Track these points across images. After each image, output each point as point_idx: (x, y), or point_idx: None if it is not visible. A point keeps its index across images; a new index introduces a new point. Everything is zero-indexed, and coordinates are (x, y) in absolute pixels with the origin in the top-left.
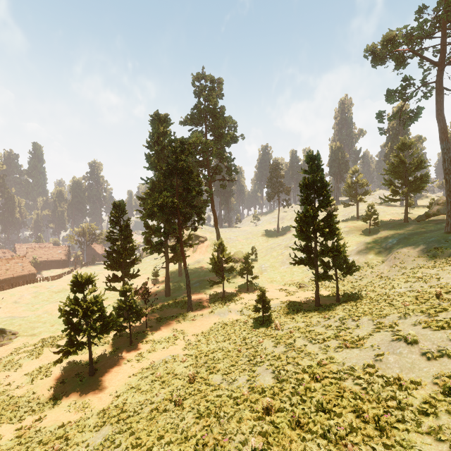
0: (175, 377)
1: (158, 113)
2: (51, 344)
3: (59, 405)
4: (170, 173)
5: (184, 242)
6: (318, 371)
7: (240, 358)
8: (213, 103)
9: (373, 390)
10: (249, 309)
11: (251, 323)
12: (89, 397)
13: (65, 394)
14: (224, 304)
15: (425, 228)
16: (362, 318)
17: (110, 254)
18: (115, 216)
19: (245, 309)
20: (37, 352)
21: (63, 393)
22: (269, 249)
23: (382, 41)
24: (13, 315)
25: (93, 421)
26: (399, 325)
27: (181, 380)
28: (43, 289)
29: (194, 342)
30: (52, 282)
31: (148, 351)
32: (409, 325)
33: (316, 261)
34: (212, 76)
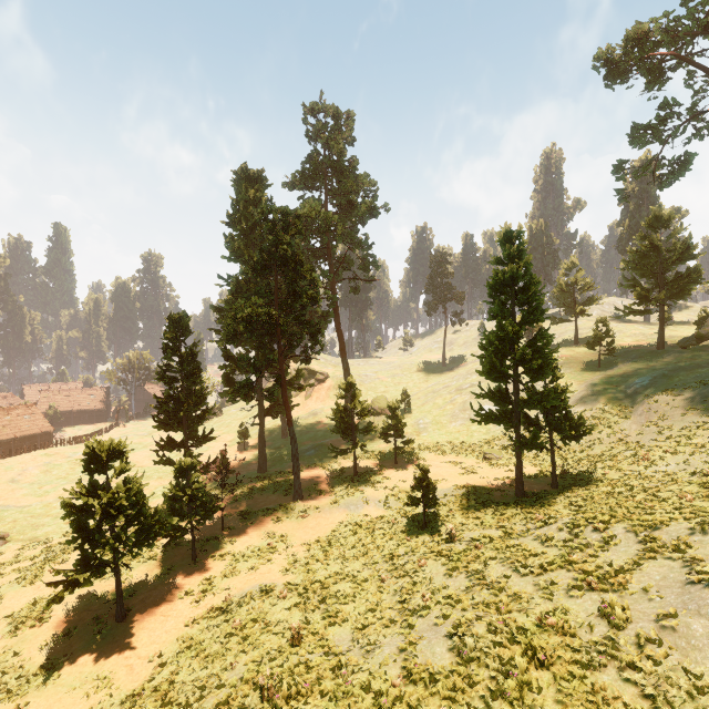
0: (267, 629)
1: (246, 167)
2: (59, 557)
3: (56, 681)
4: (265, 266)
5: (290, 381)
6: (540, 642)
7: (385, 595)
8: (337, 152)
9: (672, 704)
10: (400, 499)
11: (404, 524)
12: (111, 664)
13: (69, 659)
14: (356, 487)
15: (697, 359)
16: (613, 528)
17: (164, 403)
18: (172, 339)
19: (392, 498)
20: (34, 573)
21: (65, 656)
22: (430, 394)
23: (624, 42)
24: (6, 503)
25: None
26: (695, 548)
27: (277, 637)
28: (60, 459)
29: (304, 558)
30: (76, 447)
31: (222, 574)
32: None
33: (518, 417)
34: (336, 107)
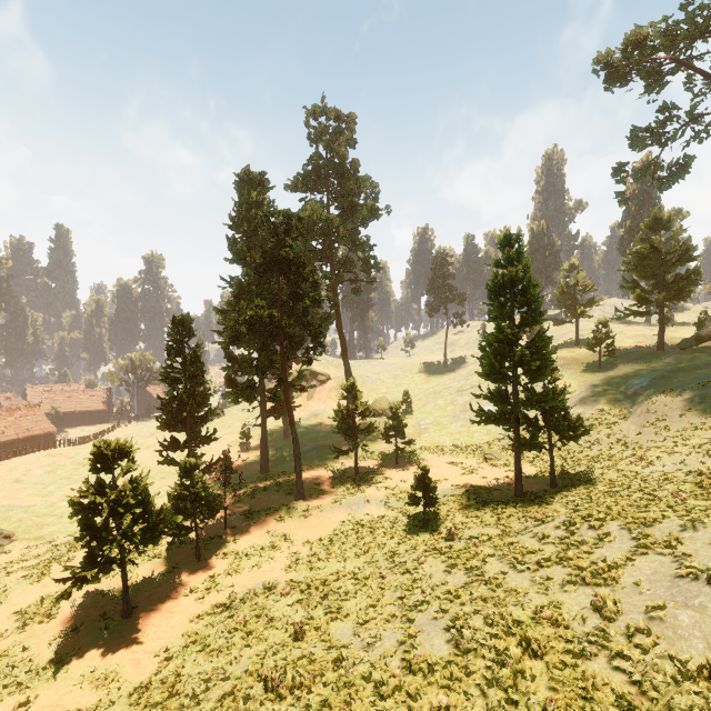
0: (271, 624)
1: (248, 170)
2: (65, 556)
3: (65, 674)
4: (268, 268)
5: (292, 383)
6: (535, 634)
7: (386, 591)
8: (339, 155)
9: (657, 689)
10: (400, 498)
11: (405, 523)
12: (118, 658)
13: (77, 653)
14: (357, 487)
15: (696, 360)
16: (608, 525)
17: (168, 404)
18: (176, 340)
19: (393, 498)
20: (41, 571)
21: (73, 651)
22: (431, 395)
23: (624, 46)
24: (11, 503)
25: (120, 710)
26: (686, 544)
27: (280, 632)
28: (63, 460)
29: (306, 556)
30: (79, 448)
31: (226, 572)
32: (707, 545)
33: (517, 418)
34: (338, 110)
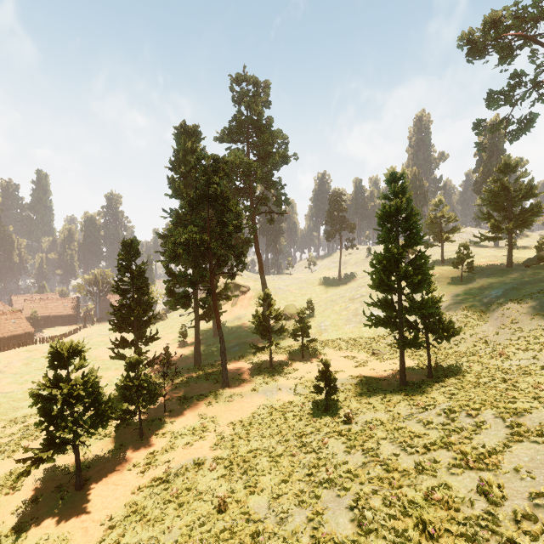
0: (199, 497)
1: (184, 123)
2: (32, 435)
3: (23, 542)
4: (199, 201)
5: (220, 293)
6: (429, 516)
7: (295, 468)
8: (257, 112)
9: None
10: (306, 386)
11: (310, 408)
12: (69, 527)
13: (35, 522)
14: (271, 377)
15: (539, 275)
16: (483, 414)
17: (119, 310)
18: (125, 259)
19: (300, 386)
20: (11, 448)
21: (32, 520)
22: (329, 302)
23: (483, 26)
24: None
25: None
26: None
27: (207, 504)
28: (38, 354)
29: (230, 435)
30: None
31: (164, 449)
32: None
33: (401, 322)
34: (256, 78)
